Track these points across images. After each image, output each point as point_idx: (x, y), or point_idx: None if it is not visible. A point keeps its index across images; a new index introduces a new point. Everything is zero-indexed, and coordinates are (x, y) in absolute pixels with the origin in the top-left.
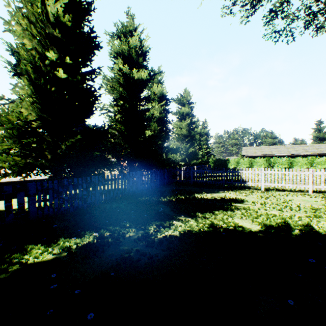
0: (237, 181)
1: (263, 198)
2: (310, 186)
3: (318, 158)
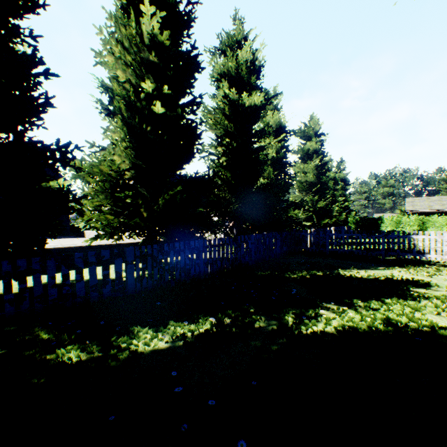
0: (408, 252)
1: None
2: None
3: None
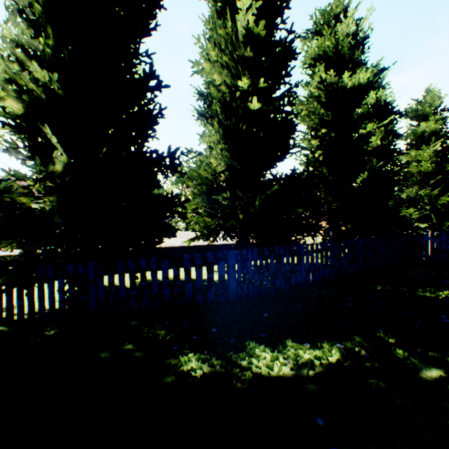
0: None
1: None
2: None
3: None
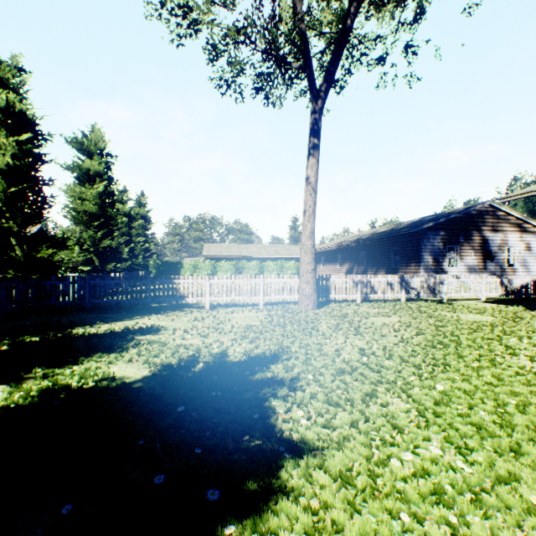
0: (172, 297)
1: (197, 320)
2: (262, 297)
3: (288, 262)
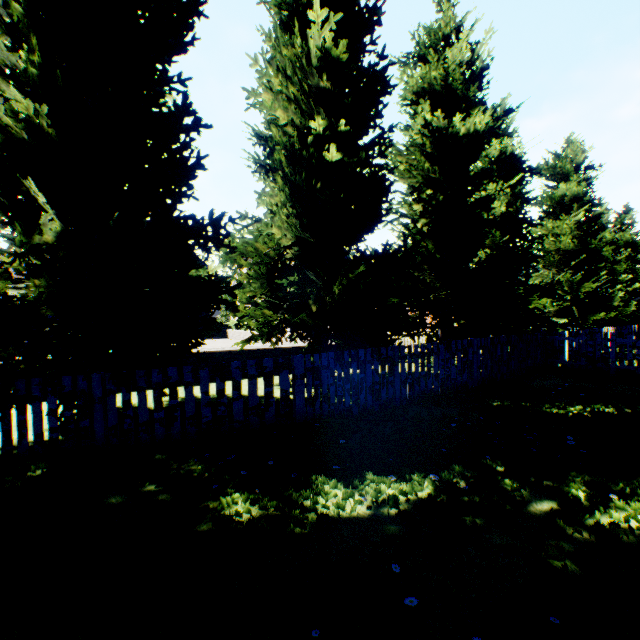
0: None
1: None
2: None
3: None
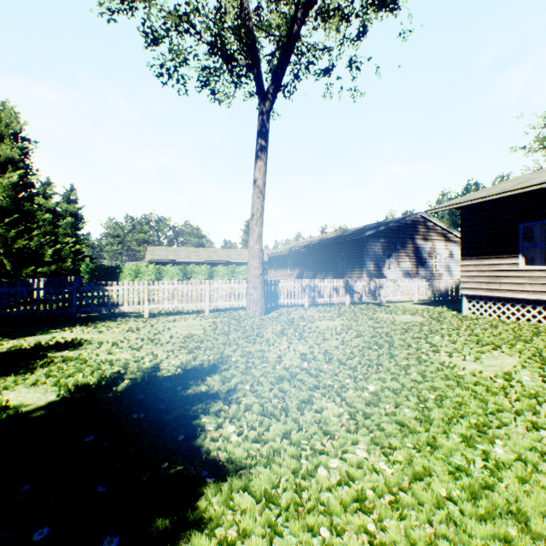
0: (104, 306)
1: (131, 331)
2: (208, 304)
3: (240, 267)
